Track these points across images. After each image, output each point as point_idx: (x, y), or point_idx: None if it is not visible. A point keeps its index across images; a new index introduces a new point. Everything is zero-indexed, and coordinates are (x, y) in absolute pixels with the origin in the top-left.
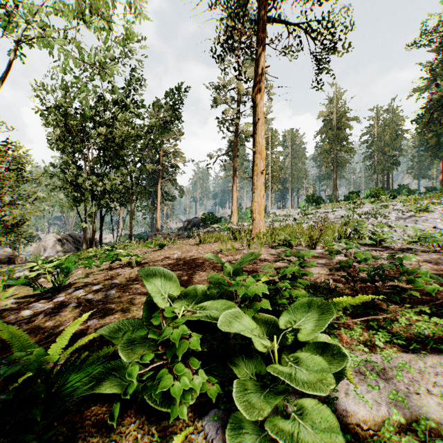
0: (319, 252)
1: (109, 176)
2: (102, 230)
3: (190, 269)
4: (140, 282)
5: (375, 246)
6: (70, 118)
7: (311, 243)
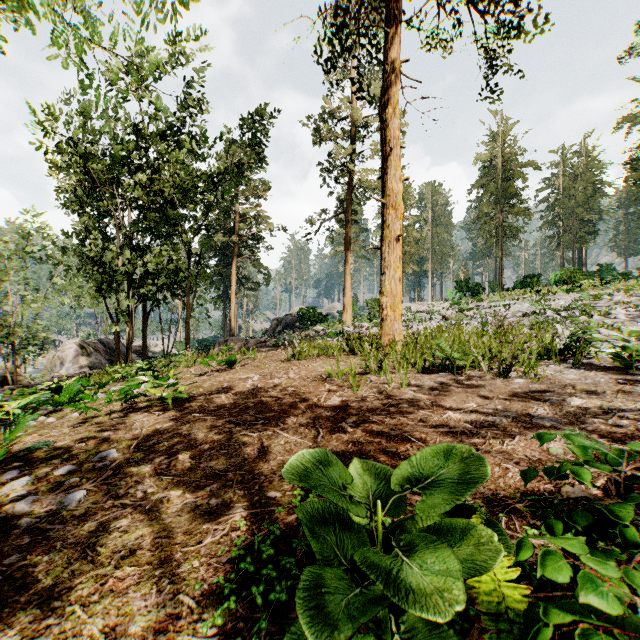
0: (520, 384)
1: (153, 251)
2: (145, 334)
3: (269, 422)
4: (158, 456)
5: (628, 373)
6: (91, 159)
7: (499, 365)
